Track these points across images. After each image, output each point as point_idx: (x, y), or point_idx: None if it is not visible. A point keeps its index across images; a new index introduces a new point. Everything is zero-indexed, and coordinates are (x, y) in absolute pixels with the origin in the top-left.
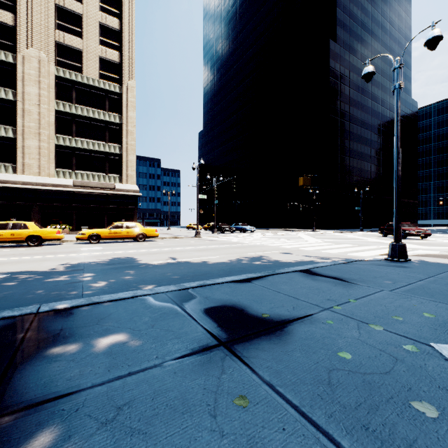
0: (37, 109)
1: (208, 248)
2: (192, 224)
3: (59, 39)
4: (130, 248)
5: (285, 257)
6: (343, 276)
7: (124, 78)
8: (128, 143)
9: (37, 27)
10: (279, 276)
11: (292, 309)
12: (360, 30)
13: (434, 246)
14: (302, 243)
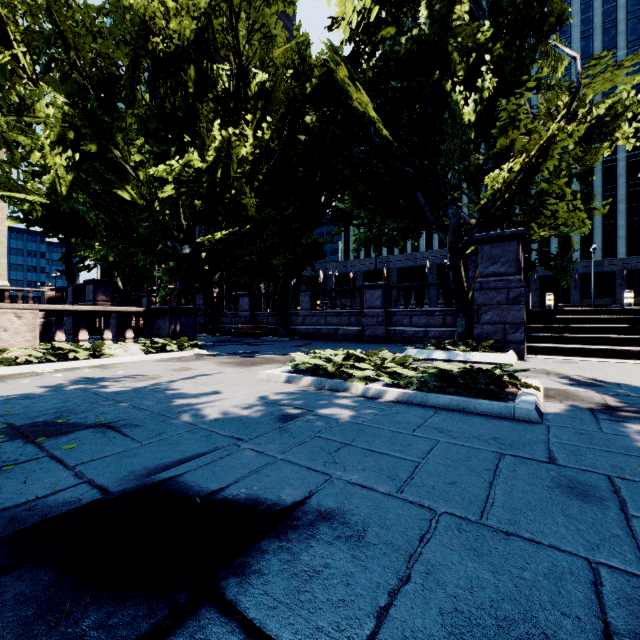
0: None
1: None
2: None
3: None
4: None
5: None
6: None
7: None
8: None
9: None
10: None
11: None
12: None
13: None
14: None
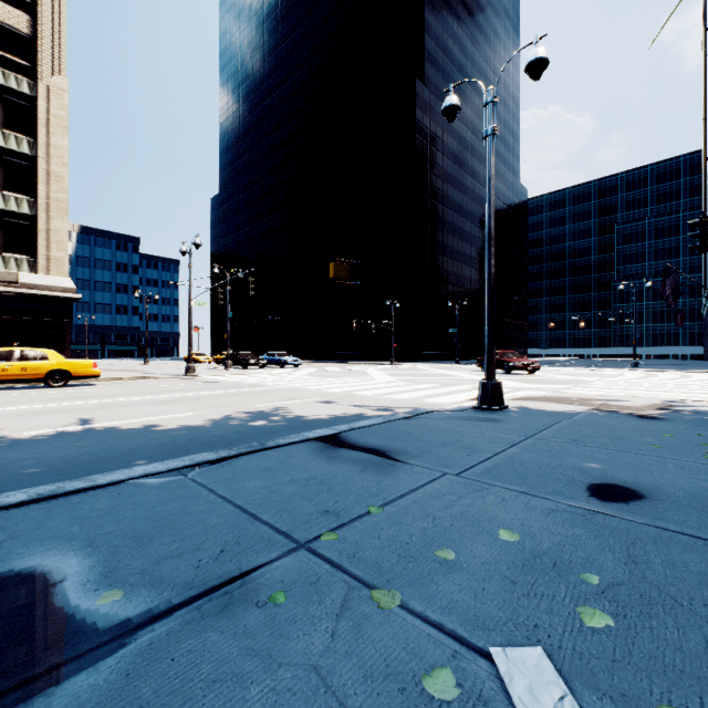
0: None
1: (189, 397)
2: (195, 353)
3: None
4: (10, 402)
5: (319, 409)
6: (390, 445)
7: (42, 69)
8: (51, 195)
9: None
10: (267, 453)
11: (216, 555)
12: (456, 74)
13: (542, 384)
14: (364, 384)
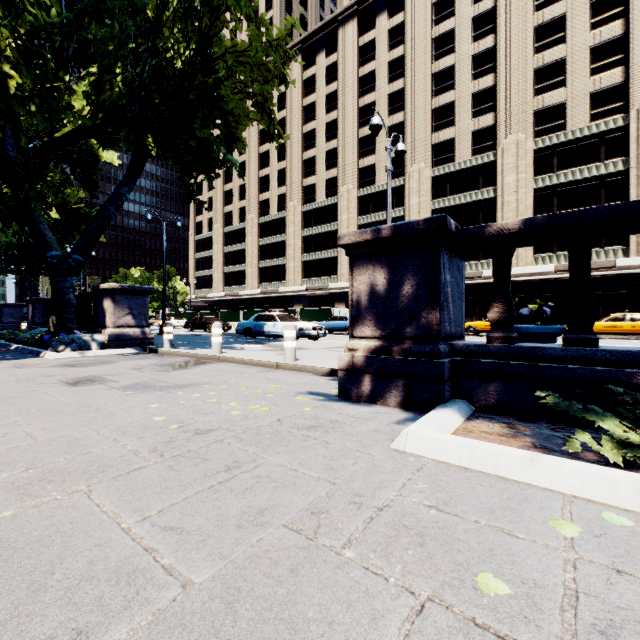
0: (514, 197)
1: None
2: None
3: (537, 106)
4: (632, 344)
5: None
6: None
7: (632, 99)
8: (639, 194)
9: (514, 110)
10: None
11: None
12: None
13: None
14: None
